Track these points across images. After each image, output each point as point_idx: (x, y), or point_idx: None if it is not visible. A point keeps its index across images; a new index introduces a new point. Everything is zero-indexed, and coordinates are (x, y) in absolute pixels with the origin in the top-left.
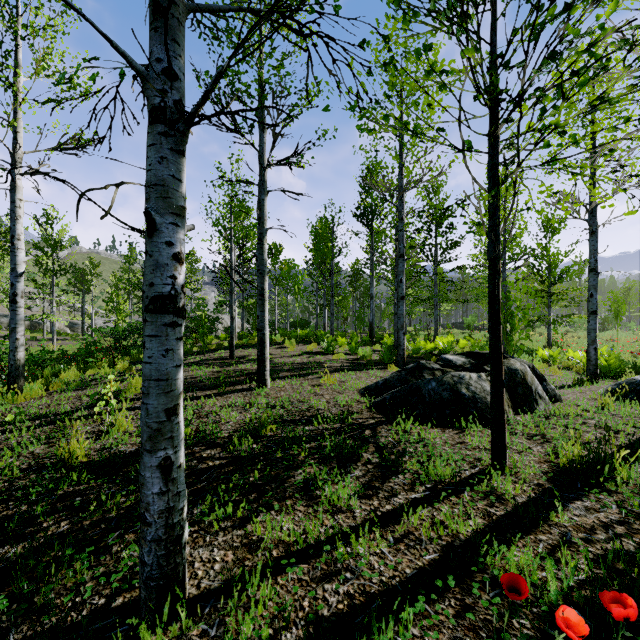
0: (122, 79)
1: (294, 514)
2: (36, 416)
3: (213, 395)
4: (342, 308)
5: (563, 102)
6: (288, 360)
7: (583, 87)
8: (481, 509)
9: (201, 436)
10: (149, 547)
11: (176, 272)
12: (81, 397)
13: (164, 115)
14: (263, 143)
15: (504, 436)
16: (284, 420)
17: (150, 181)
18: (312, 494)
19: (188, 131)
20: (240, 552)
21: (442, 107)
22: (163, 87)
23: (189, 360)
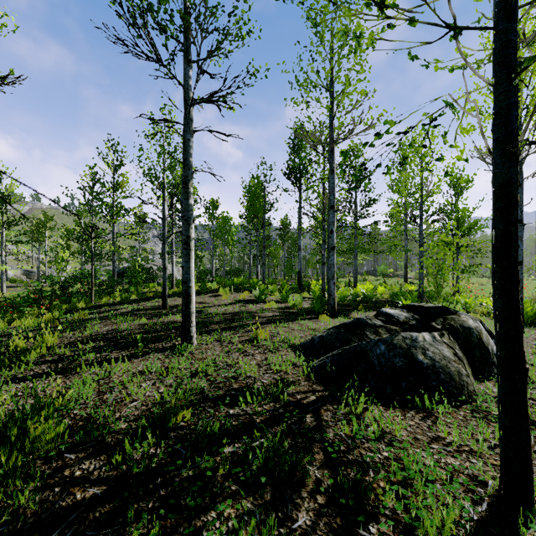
0: None
1: None
2: None
3: (129, 356)
4: (273, 258)
5: None
6: (220, 310)
7: None
8: None
9: (89, 429)
10: None
11: None
12: None
13: None
14: (188, 78)
15: (528, 456)
16: (204, 397)
17: None
18: None
19: None
20: None
21: None
22: None
23: (121, 310)
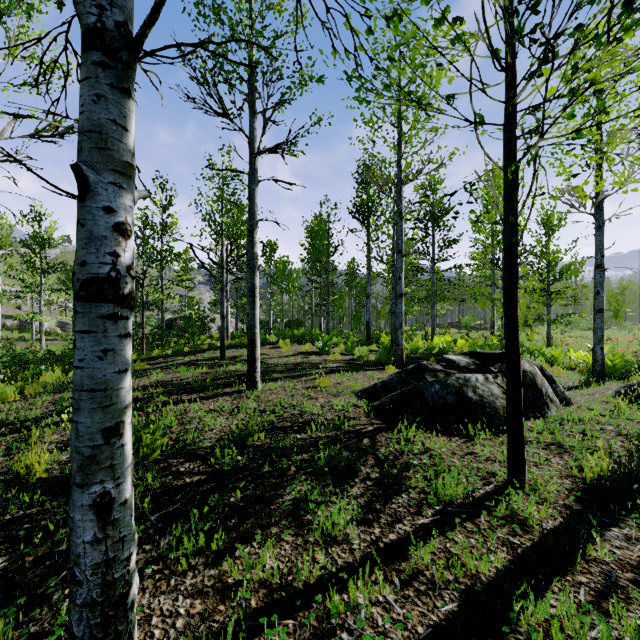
0: (60, 9)
1: (280, 546)
2: (2, 423)
3: (199, 399)
4: (338, 307)
5: (606, 47)
6: (281, 361)
7: (629, 31)
8: (502, 539)
9: (181, 446)
10: (79, 614)
11: (118, 248)
12: (56, 401)
13: (101, 39)
14: (253, 129)
15: (523, 448)
16: (274, 427)
17: (82, 126)
18: (302, 519)
19: (134, 62)
20: (210, 601)
21: (454, 66)
22: (100, 2)
23: (178, 361)
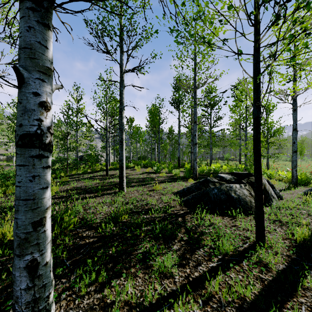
0: None
1: (136, 280)
2: None
3: (94, 196)
4: (164, 150)
5: None
6: (136, 176)
7: None
8: (256, 275)
9: (84, 222)
10: None
11: (42, 116)
12: None
13: None
14: (122, 60)
15: (264, 224)
16: (132, 211)
17: (20, 45)
18: (147, 263)
19: (51, 8)
20: None
21: (228, 22)
22: None
23: (84, 176)
